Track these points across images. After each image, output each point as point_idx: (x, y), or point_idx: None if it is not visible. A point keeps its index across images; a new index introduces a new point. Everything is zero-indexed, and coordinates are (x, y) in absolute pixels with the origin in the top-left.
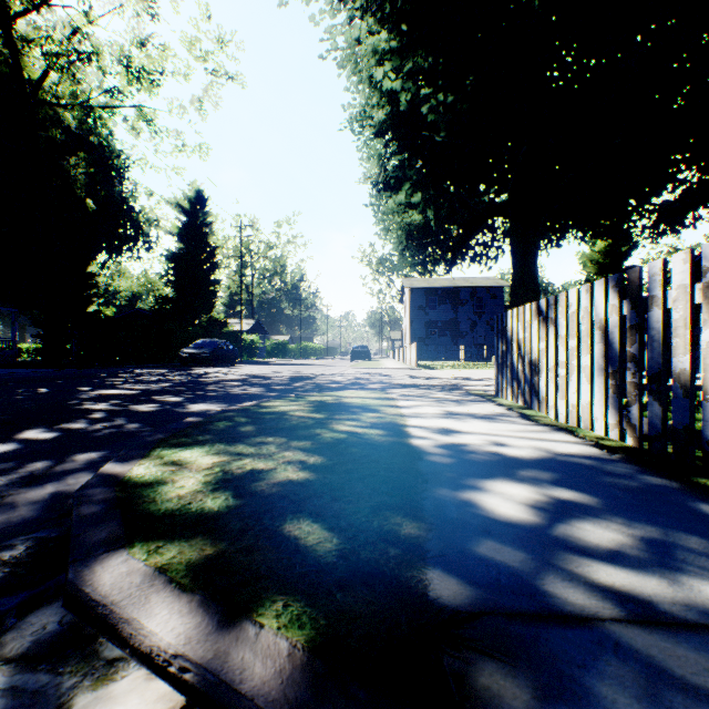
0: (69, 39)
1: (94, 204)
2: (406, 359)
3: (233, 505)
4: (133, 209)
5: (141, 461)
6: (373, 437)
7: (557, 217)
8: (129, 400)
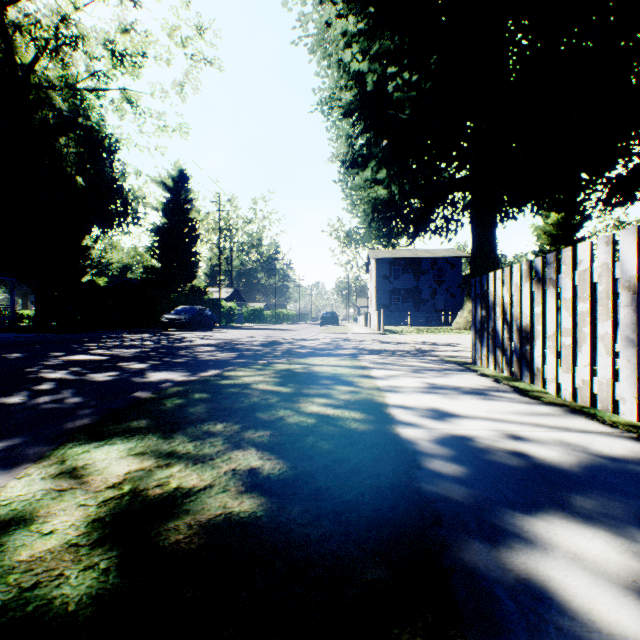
0: (56, 24)
1: (87, 183)
2: (372, 324)
3: (107, 594)
4: (122, 188)
5: (29, 468)
6: (349, 423)
7: (514, 191)
8: (91, 367)
